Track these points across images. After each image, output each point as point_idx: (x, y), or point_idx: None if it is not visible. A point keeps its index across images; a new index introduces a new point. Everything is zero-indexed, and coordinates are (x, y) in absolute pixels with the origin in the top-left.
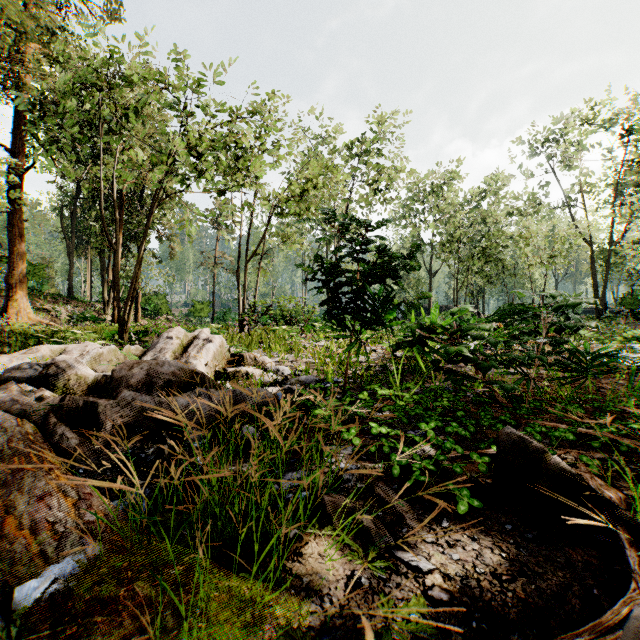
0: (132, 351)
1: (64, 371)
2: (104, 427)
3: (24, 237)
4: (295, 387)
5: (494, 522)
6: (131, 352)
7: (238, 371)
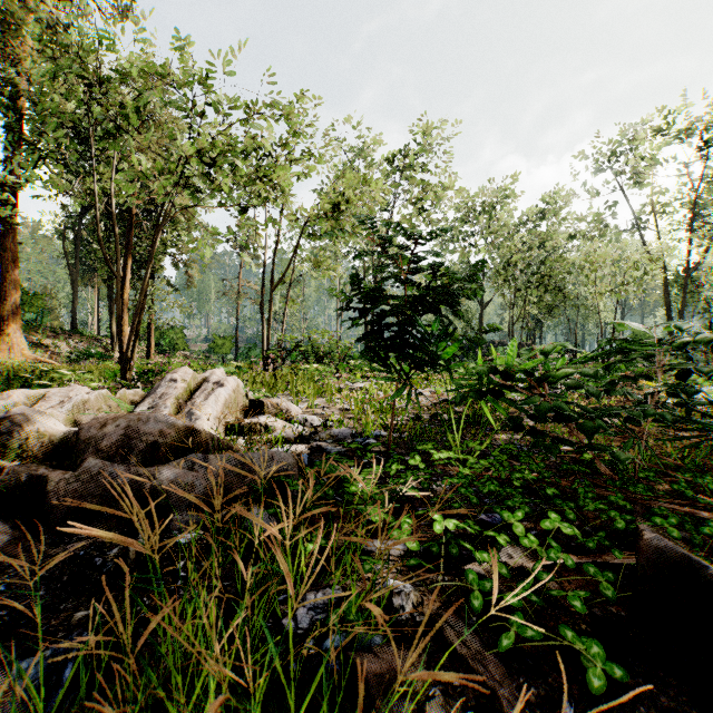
0: (129, 396)
1: (22, 427)
2: (56, 511)
3: (18, 262)
4: (326, 444)
5: (650, 706)
6: (127, 398)
7: (255, 423)
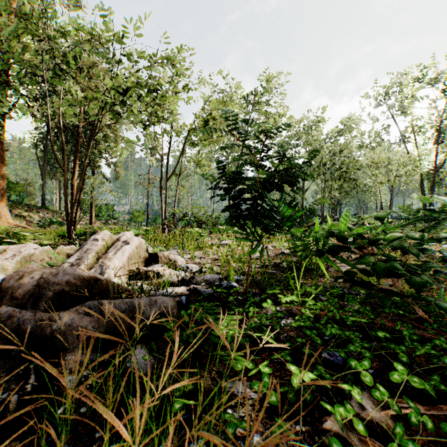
0: (66, 250)
1: None
2: None
3: (5, 162)
4: (200, 287)
5: None
6: (64, 251)
7: (149, 271)
